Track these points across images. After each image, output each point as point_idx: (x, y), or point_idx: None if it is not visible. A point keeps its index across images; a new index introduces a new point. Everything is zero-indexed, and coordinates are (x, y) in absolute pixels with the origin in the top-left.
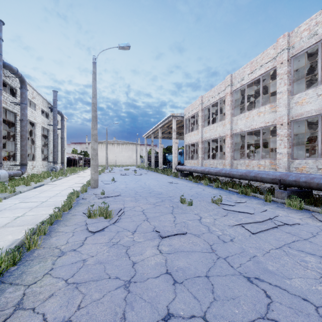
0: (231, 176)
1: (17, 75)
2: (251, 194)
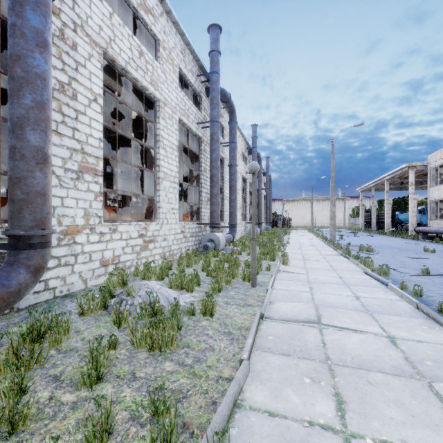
0: None
1: (259, 157)
2: None
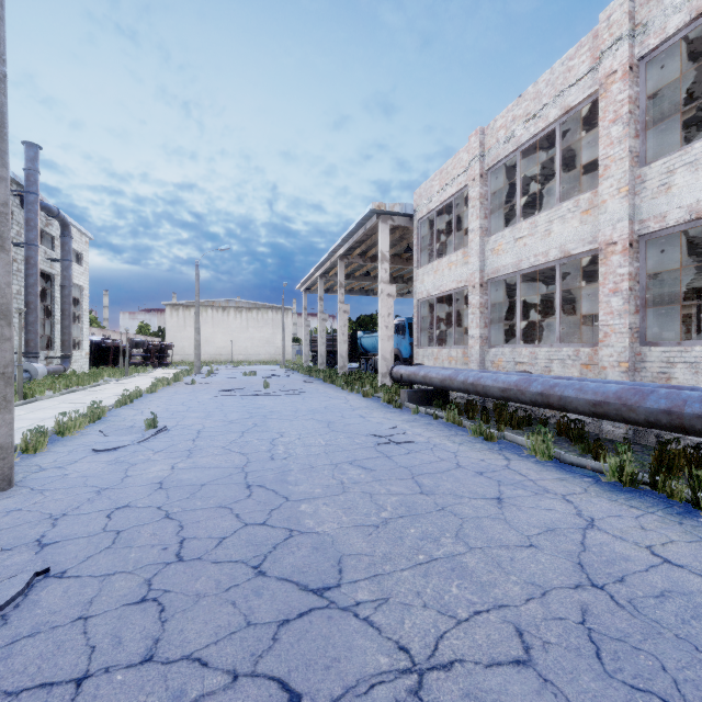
0: None
1: None
2: None
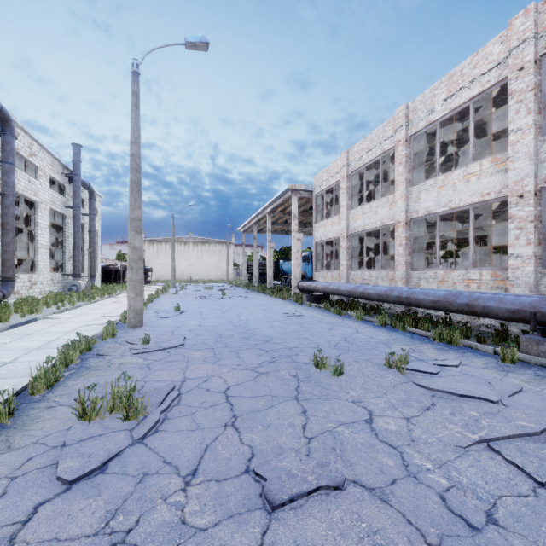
0: (412, 303)
1: None
2: (462, 343)
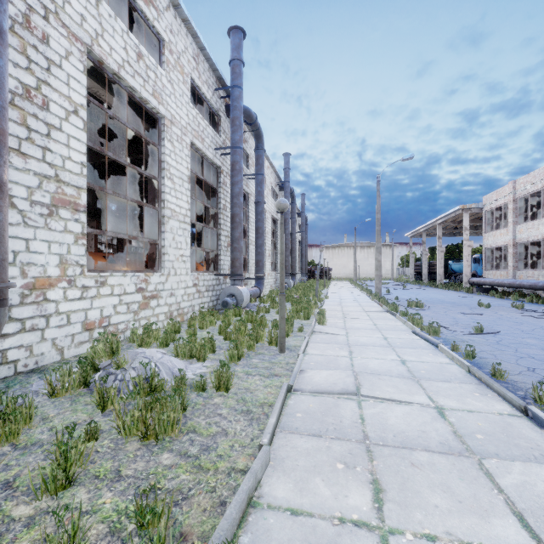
0: None
1: (292, 194)
2: None
